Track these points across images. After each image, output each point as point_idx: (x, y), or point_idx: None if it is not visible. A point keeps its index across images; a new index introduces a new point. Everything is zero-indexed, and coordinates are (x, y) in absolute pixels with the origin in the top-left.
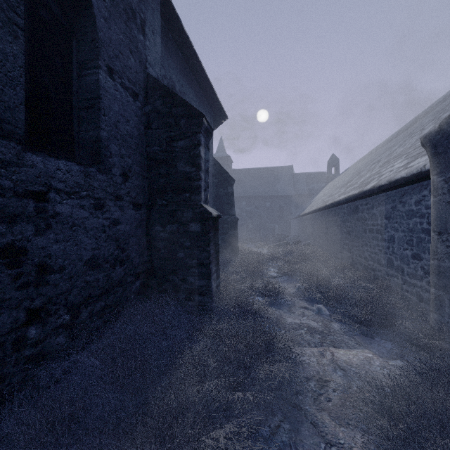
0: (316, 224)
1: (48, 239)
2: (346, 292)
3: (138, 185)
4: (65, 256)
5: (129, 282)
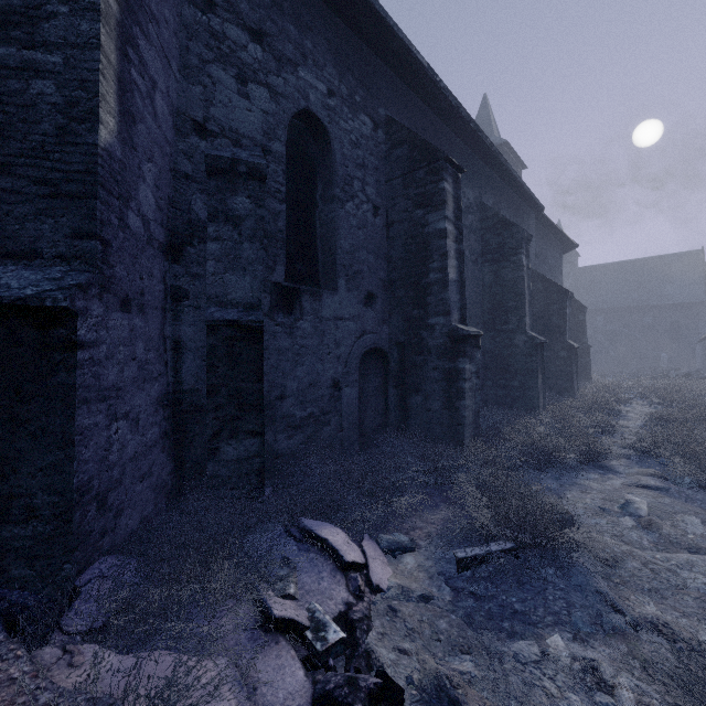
0: None
1: None
2: (685, 400)
3: None
4: None
5: None
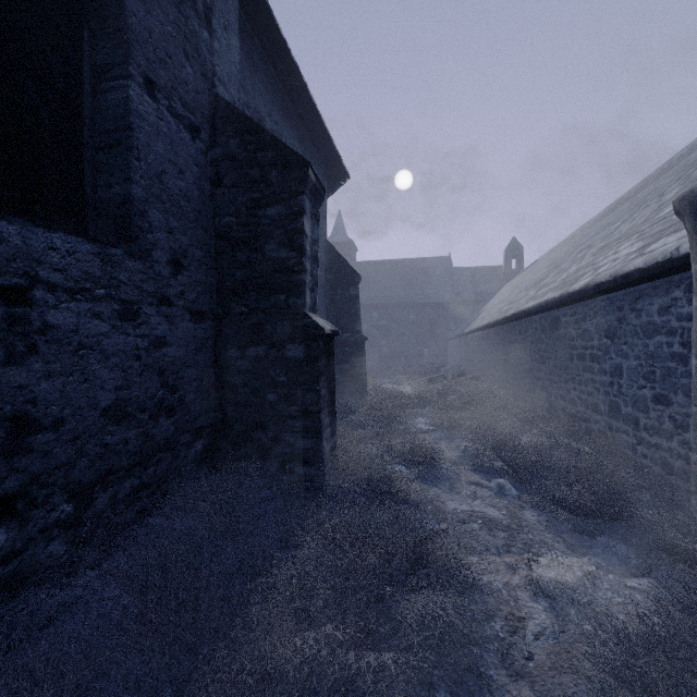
0: (489, 347)
1: (31, 371)
2: (545, 457)
3: (200, 280)
4: (65, 402)
5: (183, 443)
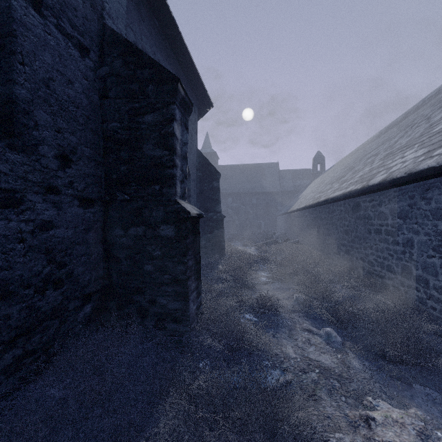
0: (306, 222)
1: None
2: (359, 309)
3: (89, 173)
4: None
5: (71, 309)
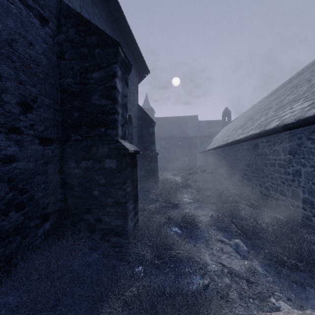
0: (218, 158)
1: None
2: (260, 224)
3: (48, 118)
4: None
5: (32, 226)
